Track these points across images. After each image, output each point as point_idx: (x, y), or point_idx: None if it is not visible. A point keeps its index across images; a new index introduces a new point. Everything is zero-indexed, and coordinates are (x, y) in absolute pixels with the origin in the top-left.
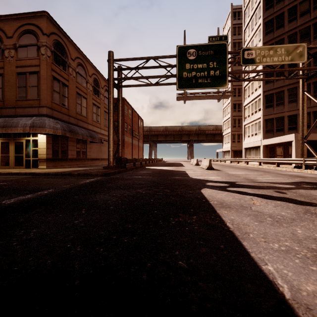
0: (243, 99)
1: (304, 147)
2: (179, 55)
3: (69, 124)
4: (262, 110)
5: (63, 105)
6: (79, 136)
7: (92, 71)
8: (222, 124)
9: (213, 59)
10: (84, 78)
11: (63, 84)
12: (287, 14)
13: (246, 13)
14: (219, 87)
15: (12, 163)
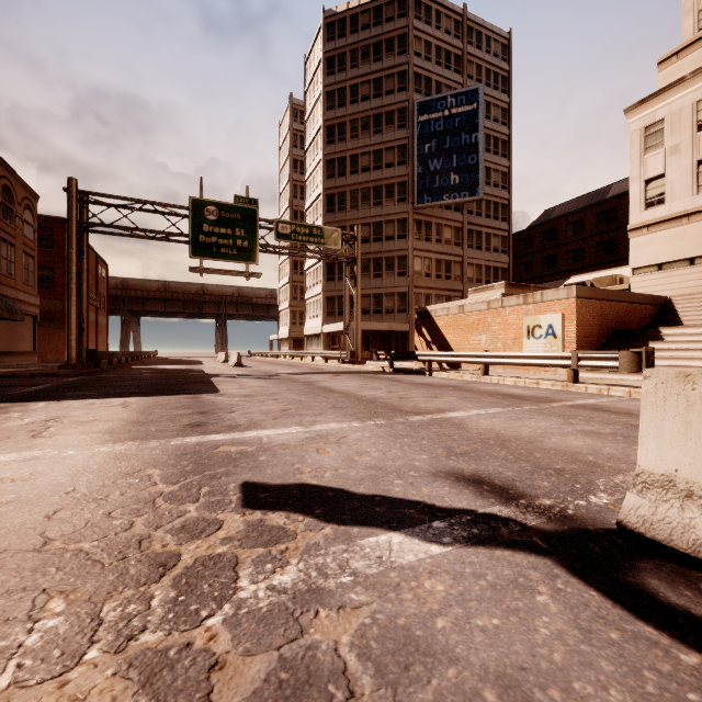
0: (304, 260)
1: (346, 339)
2: (194, 210)
3: None
4: (323, 283)
5: None
6: None
7: (0, 172)
8: (278, 291)
9: (240, 225)
10: None
11: None
12: (349, 162)
13: (308, 128)
14: (248, 262)
15: None
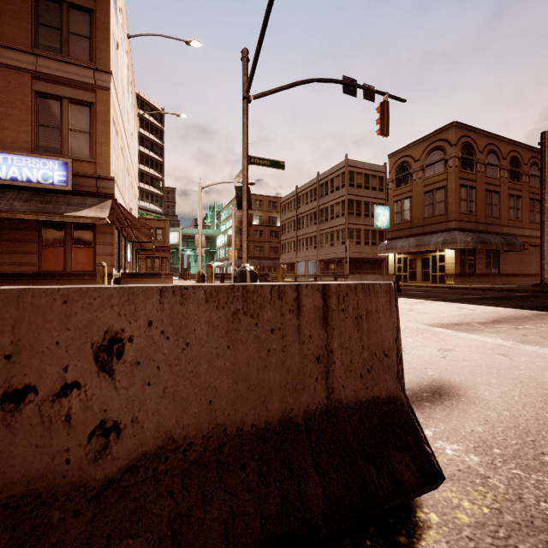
0: None
1: None
2: None
3: (476, 232)
4: None
5: (469, 213)
6: (492, 246)
7: (508, 149)
8: None
9: None
10: (495, 165)
11: (469, 189)
12: None
13: None
14: None
15: (419, 278)
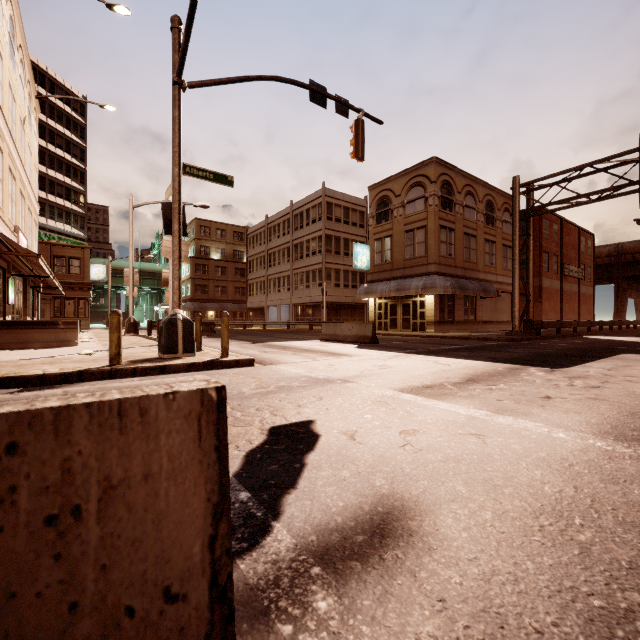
0: None
1: None
2: None
3: (455, 277)
4: None
5: (449, 256)
6: (469, 292)
7: (484, 192)
8: None
9: None
10: (473, 208)
11: (449, 230)
12: None
13: None
14: None
15: (400, 326)
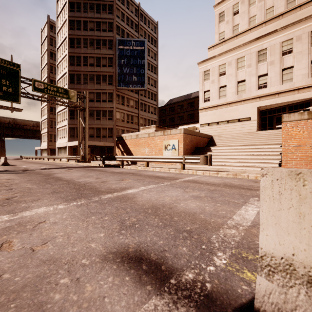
0: (56, 106)
1: (80, 150)
2: None
3: None
4: (67, 120)
5: None
6: None
7: None
8: (41, 123)
9: (6, 78)
10: None
11: None
12: (83, 59)
13: (59, 36)
14: (12, 101)
15: None
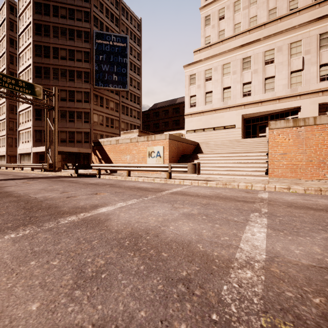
0: (18, 104)
1: (47, 156)
2: None
3: None
4: (32, 121)
5: None
6: None
7: None
8: None
9: None
10: None
11: None
12: (52, 50)
13: (21, 20)
14: None
15: None
